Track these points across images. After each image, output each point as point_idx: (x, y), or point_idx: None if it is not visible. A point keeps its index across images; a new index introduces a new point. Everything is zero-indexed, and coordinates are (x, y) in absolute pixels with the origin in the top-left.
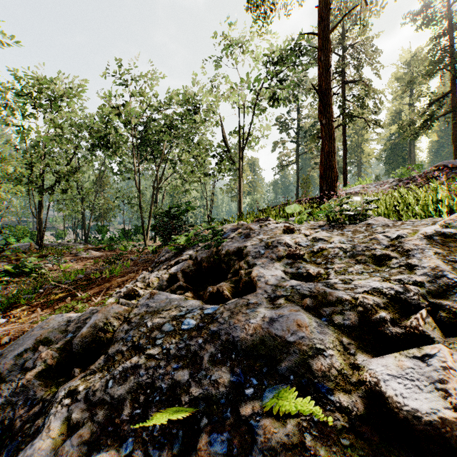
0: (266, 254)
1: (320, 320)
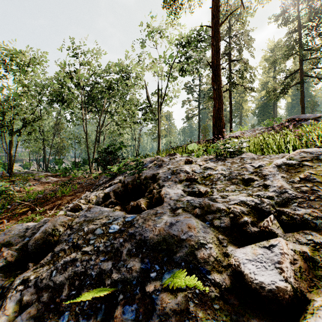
0: (172, 178)
1: (204, 224)
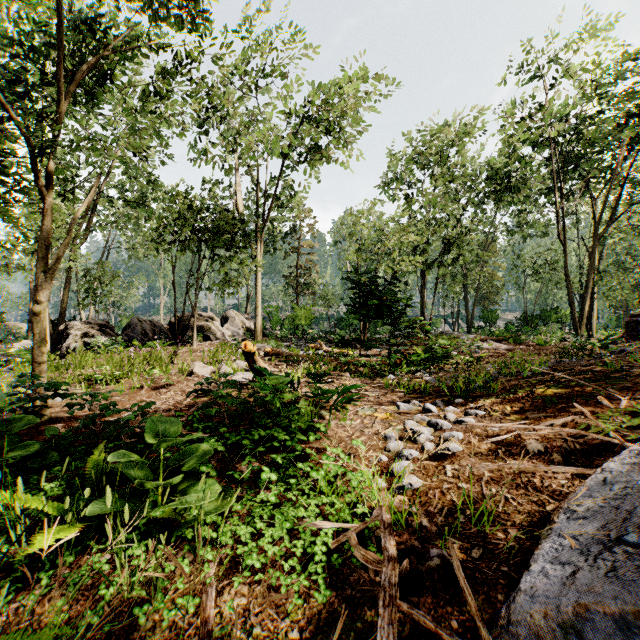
0: None
1: None
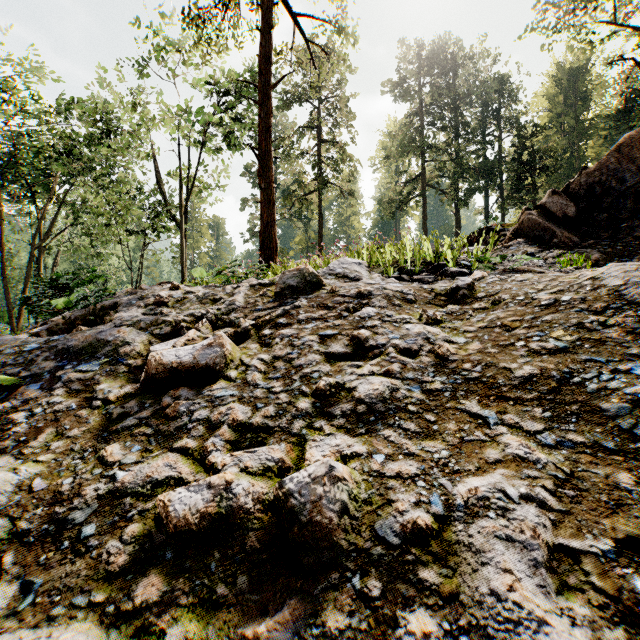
0: (136, 304)
1: (142, 332)
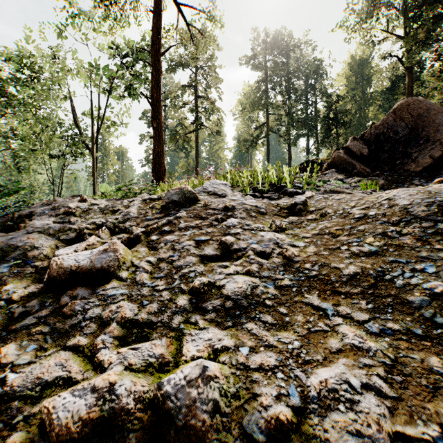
0: (49, 213)
1: (50, 238)
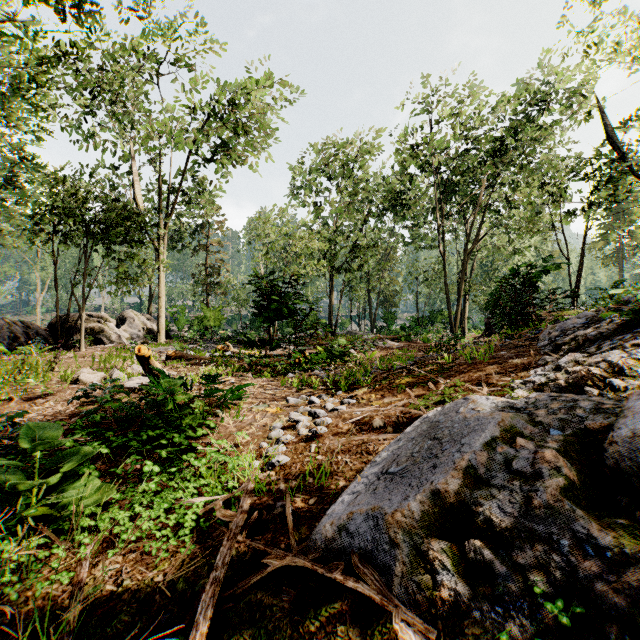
0: None
1: None
